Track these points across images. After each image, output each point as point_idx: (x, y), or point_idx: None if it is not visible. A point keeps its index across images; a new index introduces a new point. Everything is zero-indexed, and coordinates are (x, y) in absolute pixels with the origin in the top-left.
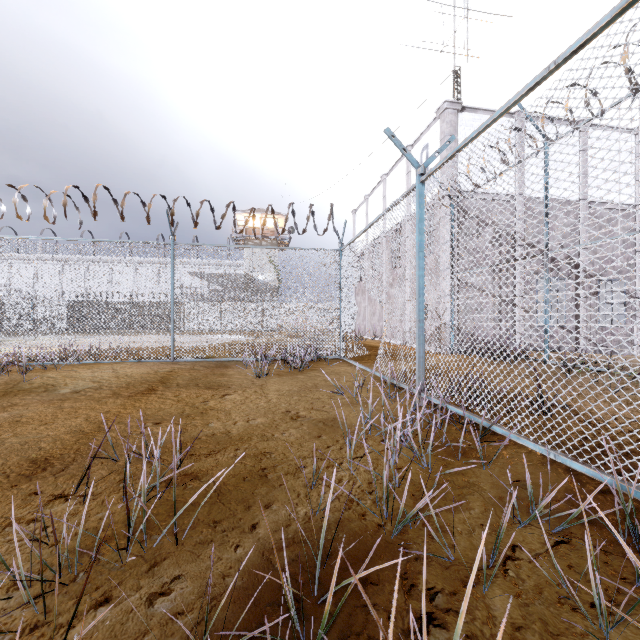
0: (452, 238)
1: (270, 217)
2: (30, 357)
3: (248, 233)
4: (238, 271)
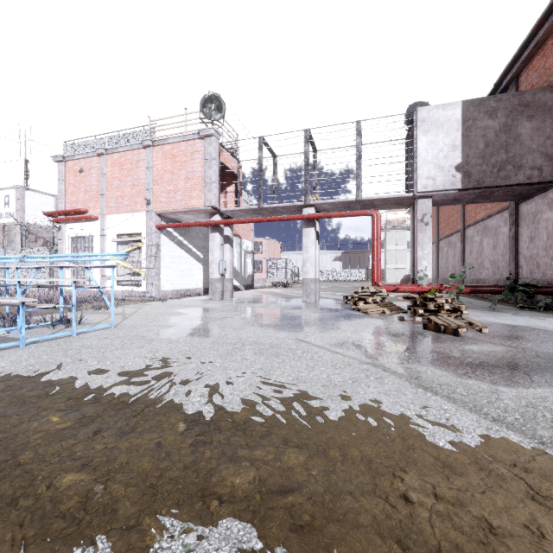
0: (22, 242)
1: None
2: None
3: None
4: None
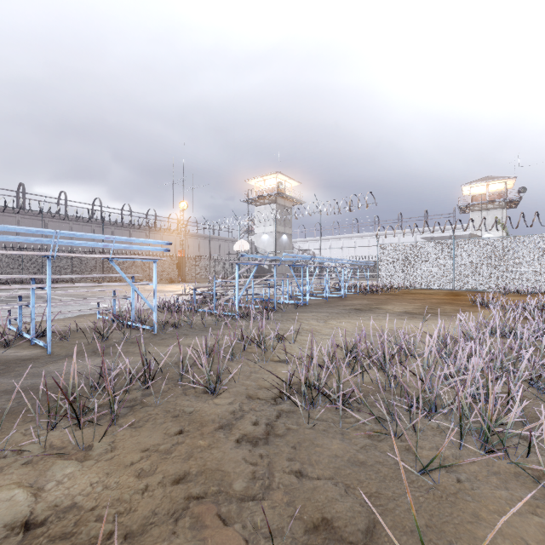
0: None
1: (497, 182)
2: (397, 285)
3: (473, 200)
4: (463, 233)
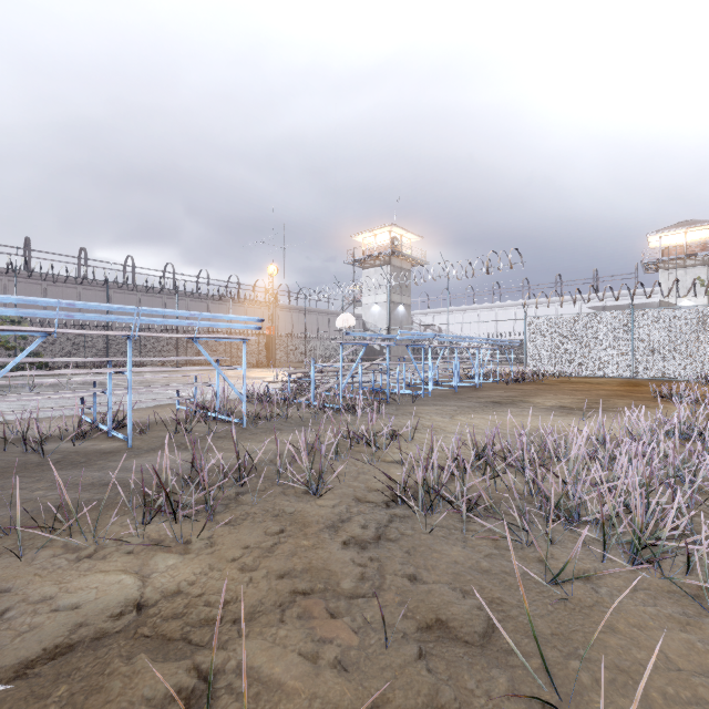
0: None
1: (699, 229)
2: (552, 372)
3: (664, 255)
4: (650, 300)
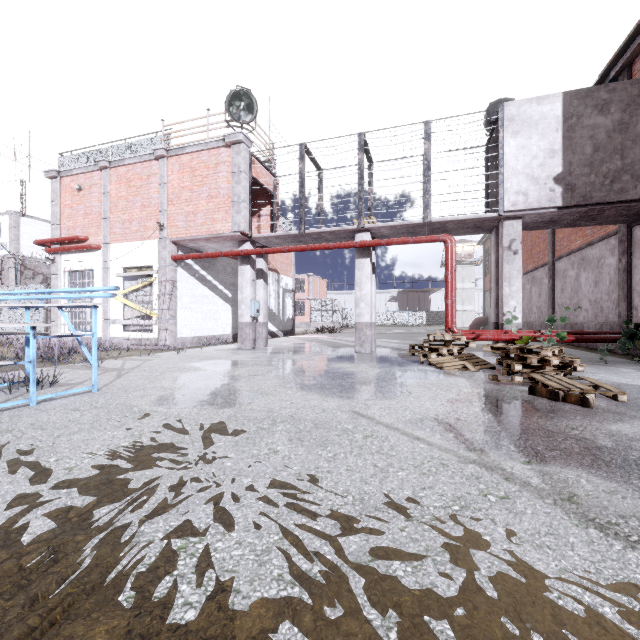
0: (17, 279)
1: None
2: None
3: None
4: None
